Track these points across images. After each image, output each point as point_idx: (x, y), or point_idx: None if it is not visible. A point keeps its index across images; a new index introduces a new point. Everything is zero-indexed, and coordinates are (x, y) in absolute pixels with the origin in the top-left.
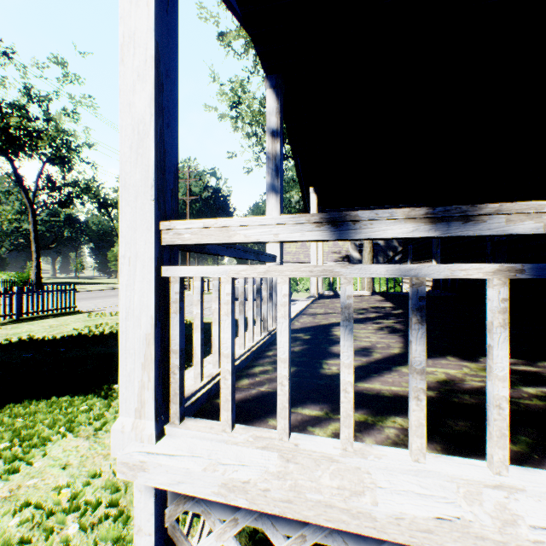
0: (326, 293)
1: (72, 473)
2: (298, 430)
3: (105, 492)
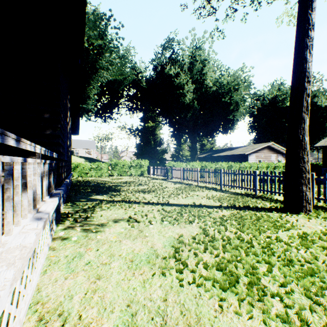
0: None
1: None
2: None
3: None
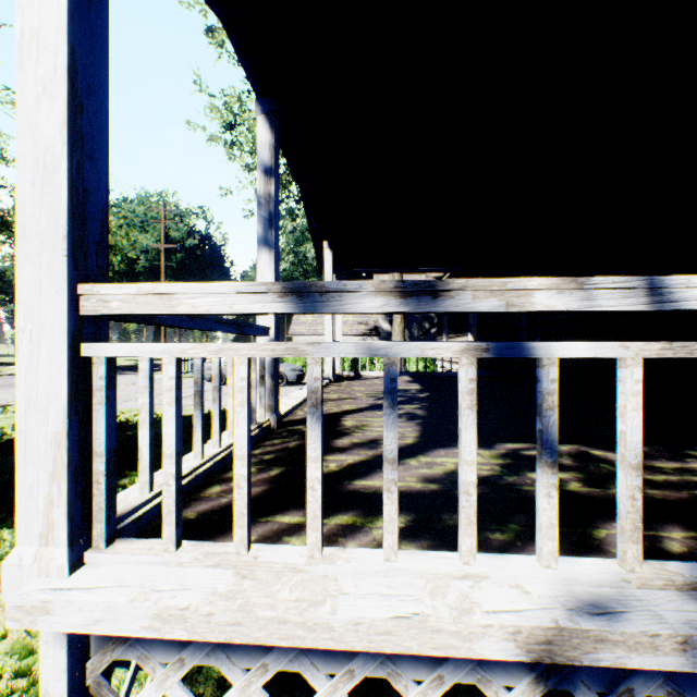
0: (345, 373)
1: None
2: (270, 541)
3: (11, 659)
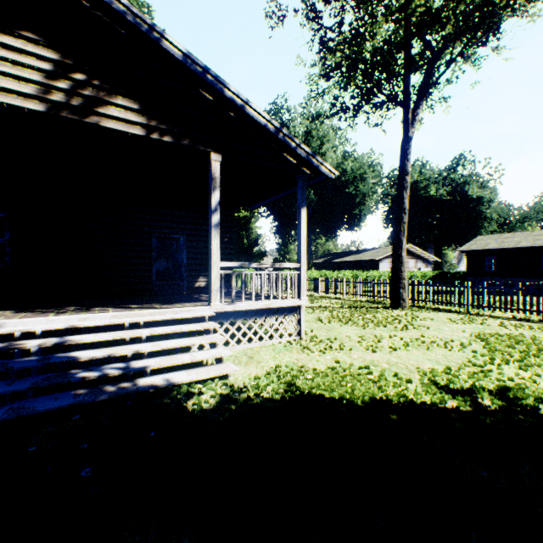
0: None
1: (315, 358)
2: None
3: (305, 352)
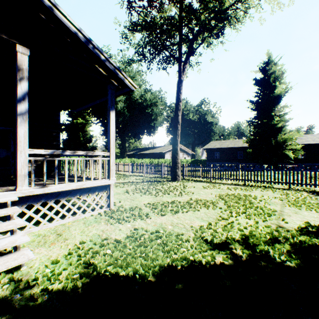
0: None
1: (119, 227)
2: None
3: (111, 222)
